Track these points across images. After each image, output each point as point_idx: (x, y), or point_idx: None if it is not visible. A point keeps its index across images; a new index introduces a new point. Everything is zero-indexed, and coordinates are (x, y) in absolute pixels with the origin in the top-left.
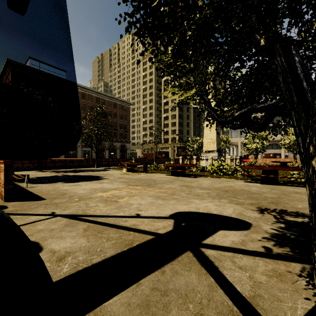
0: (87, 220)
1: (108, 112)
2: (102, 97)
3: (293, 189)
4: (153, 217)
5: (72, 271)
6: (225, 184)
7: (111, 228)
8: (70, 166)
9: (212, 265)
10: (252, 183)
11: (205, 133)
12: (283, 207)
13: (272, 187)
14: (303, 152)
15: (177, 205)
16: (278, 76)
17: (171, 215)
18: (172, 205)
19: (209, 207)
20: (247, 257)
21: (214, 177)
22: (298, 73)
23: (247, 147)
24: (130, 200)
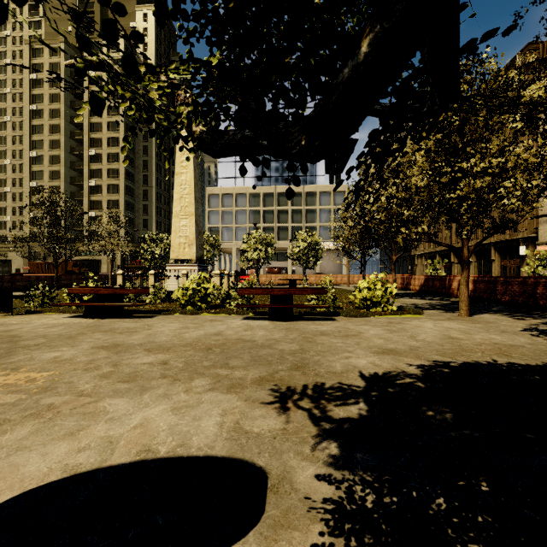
0: None
1: None
2: None
3: (316, 326)
4: None
5: None
6: (209, 329)
7: None
8: None
9: None
10: (255, 322)
11: (175, 225)
12: (316, 377)
13: (287, 327)
14: None
15: (30, 448)
16: None
17: None
18: None
19: (152, 424)
20: None
21: (188, 314)
22: None
23: (245, 256)
24: None
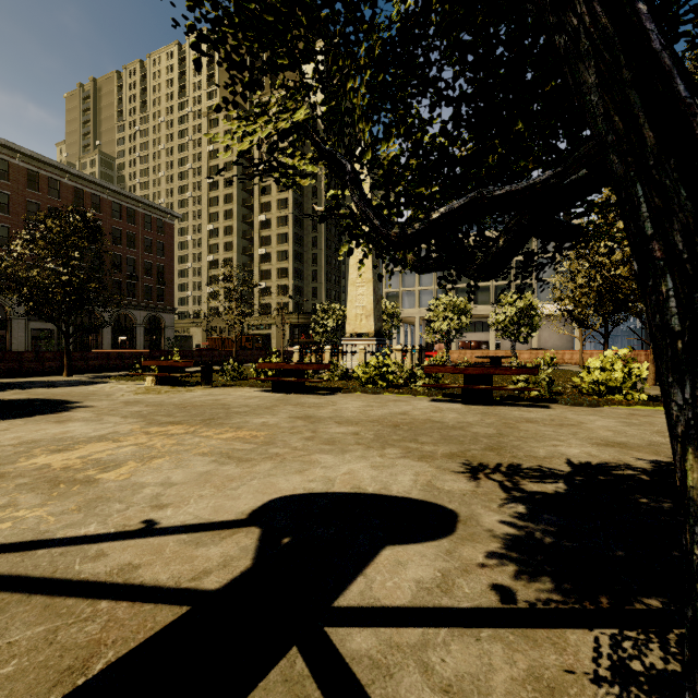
0: None
1: (111, 231)
2: (94, 189)
3: (521, 413)
4: (197, 529)
5: None
6: (394, 408)
7: (29, 598)
8: None
9: None
10: (445, 404)
11: (351, 295)
12: (512, 458)
13: (484, 411)
14: (683, 330)
15: (276, 475)
16: (581, 68)
17: (255, 512)
18: (261, 478)
19: (357, 473)
20: (460, 638)
21: (369, 393)
22: (655, 49)
23: (432, 327)
24: (140, 472)
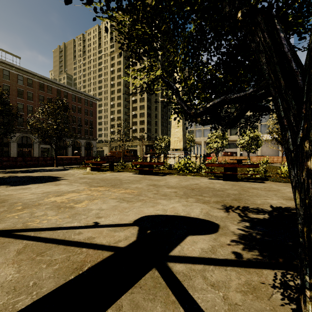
0: (26, 237)
1: (71, 106)
2: (65, 89)
3: (250, 185)
4: (114, 226)
5: None
6: (192, 182)
7: (58, 245)
8: (22, 165)
9: (181, 286)
10: (215, 180)
11: (172, 132)
12: (245, 204)
13: (233, 184)
14: (293, 150)
15: (143, 207)
16: (260, 56)
17: (136, 221)
18: (137, 208)
19: (176, 208)
20: (218, 269)
21: (181, 175)
22: (285, 51)
23: (209, 146)
24: (89, 204)
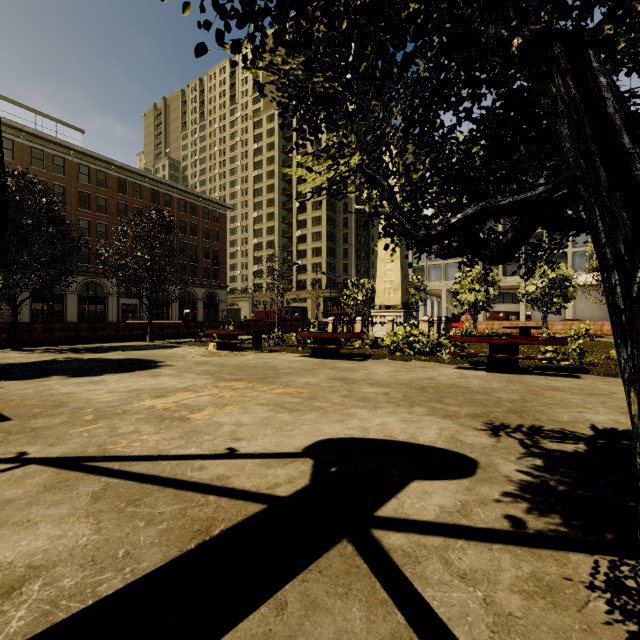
0: (106, 472)
1: (178, 222)
2: (166, 189)
3: (548, 381)
4: (266, 456)
5: (34, 627)
6: (420, 373)
7: (164, 489)
8: (88, 338)
9: (398, 575)
10: (470, 372)
11: (380, 271)
12: (534, 421)
13: (509, 379)
14: (625, 308)
15: (321, 423)
16: (558, 123)
17: (307, 448)
18: (309, 424)
19: (388, 425)
20: (475, 547)
21: (398, 360)
22: (609, 113)
23: (458, 299)
24: (217, 414)
